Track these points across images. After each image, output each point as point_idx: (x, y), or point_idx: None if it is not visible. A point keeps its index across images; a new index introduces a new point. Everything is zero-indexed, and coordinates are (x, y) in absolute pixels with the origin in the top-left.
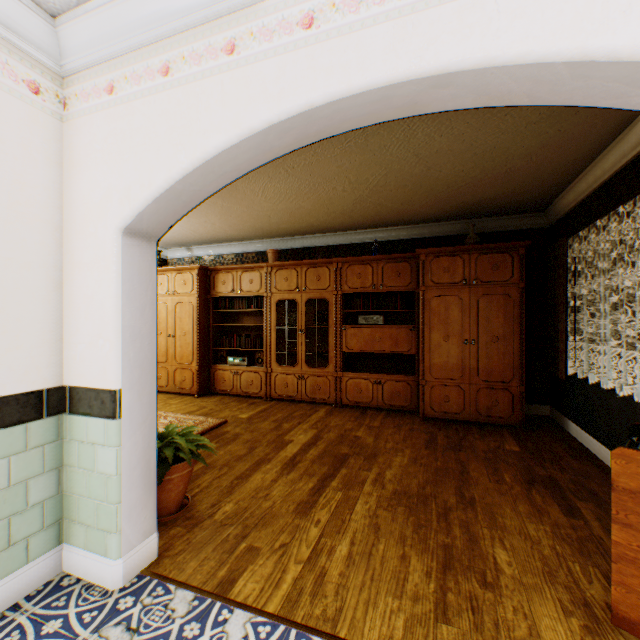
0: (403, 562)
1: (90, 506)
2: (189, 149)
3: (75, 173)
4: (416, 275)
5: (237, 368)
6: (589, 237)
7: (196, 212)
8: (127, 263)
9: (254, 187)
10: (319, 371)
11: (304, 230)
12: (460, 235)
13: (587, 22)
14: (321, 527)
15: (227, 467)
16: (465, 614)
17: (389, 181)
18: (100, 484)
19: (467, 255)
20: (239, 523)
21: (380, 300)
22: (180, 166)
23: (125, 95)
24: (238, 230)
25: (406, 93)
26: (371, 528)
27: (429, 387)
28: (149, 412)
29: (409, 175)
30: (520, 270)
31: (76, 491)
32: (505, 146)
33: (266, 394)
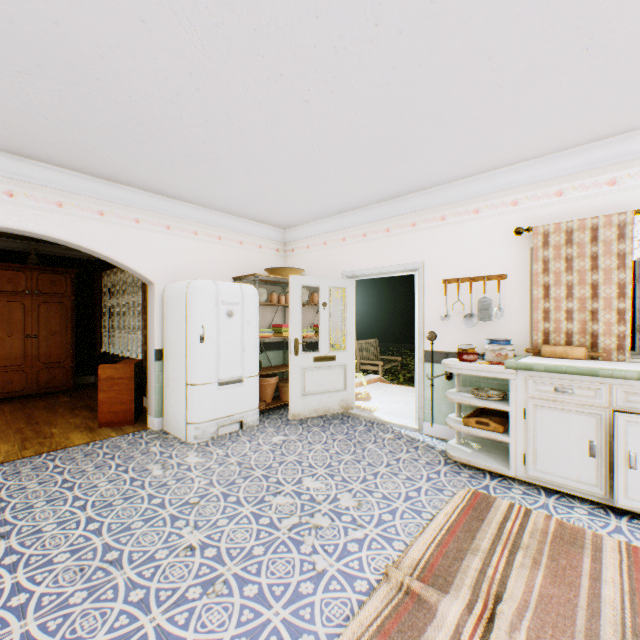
0: None
1: None
2: None
3: None
4: None
5: None
6: (113, 275)
7: None
8: None
9: None
10: None
11: None
12: (24, 252)
13: (81, 236)
14: None
15: None
16: (38, 445)
17: None
18: None
19: (32, 272)
20: None
21: None
22: None
23: None
24: None
25: (11, 229)
26: None
27: None
28: None
29: None
30: (74, 288)
31: None
32: None
33: None
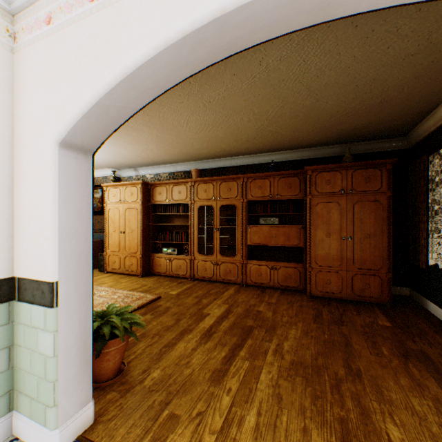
0: (305, 436)
1: (33, 381)
2: (112, 65)
3: (22, 96)
4: (304, 187)
5: (169, 256)
6: None
7: (138, 141)
8: (64, 172)
9: (180, 119)
10: (229, 259)
11: (218, 154)
12: (337, 156)
13: None
14: (232, 396)
15: (158, 336)
16: None
17: (285, 112)
18: (41, 363)
19: (345, 170)
20: (164, 389)
21: (276, 206)
22: (104, 81)
23: (60, 23)
24: (170, 155)
25: None
26: (274, 398)
27: (314, 272)
28: (85, 300)
29: (301, 106)
30: (388, 182)
31: (23, 367)
32: (383, 78)
33: (190, 276)
